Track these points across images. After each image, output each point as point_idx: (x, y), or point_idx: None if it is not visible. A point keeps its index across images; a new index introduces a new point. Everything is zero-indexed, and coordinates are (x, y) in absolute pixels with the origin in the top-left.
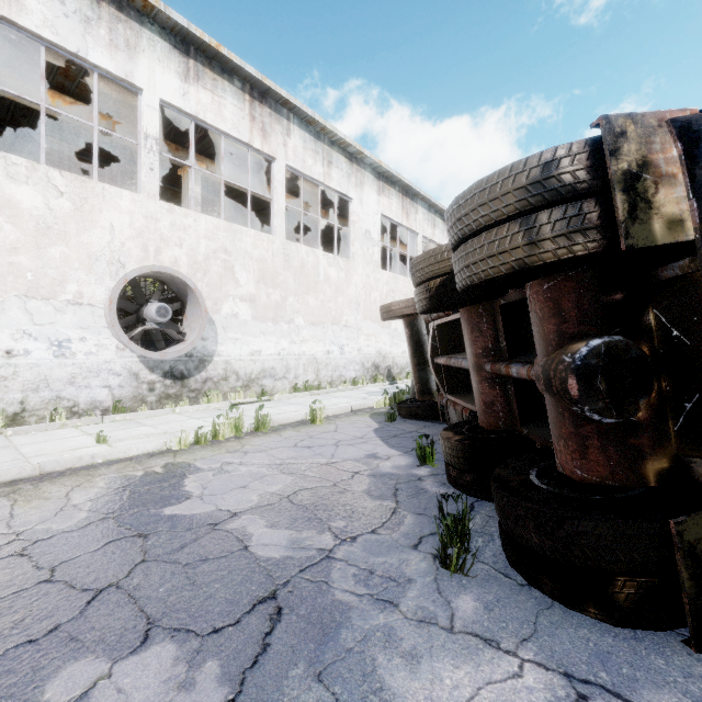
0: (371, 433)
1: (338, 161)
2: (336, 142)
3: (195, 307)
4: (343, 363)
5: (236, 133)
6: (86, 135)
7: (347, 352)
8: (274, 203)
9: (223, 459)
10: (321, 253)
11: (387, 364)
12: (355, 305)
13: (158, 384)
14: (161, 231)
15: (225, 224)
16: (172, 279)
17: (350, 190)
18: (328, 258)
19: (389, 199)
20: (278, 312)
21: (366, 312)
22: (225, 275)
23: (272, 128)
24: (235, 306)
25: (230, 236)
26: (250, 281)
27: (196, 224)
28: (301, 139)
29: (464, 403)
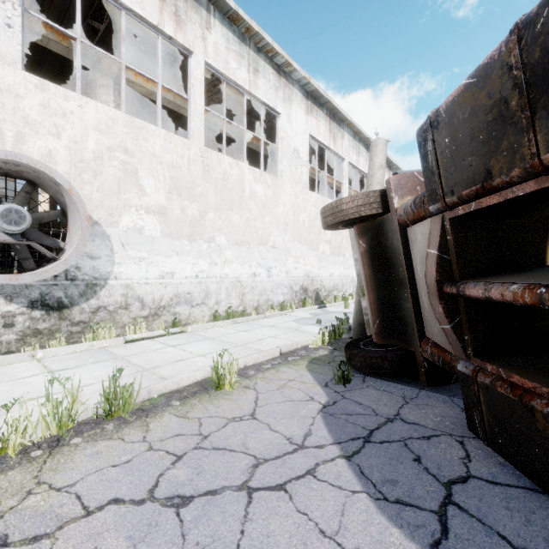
0: (318, 426)
1: (265, 71)
2: (262, 49)
3: (75, 215)
4: (271, 286)
5: (140, 9)
6: None
7: (274, 275)
8: (191, 104)
9: None
10: (247, 167)
11: (315, 287)
12: (283, 225)
13: (20, 317)
14: (26, 113)
15: (125, 117)
16: (38, 175)
17: (278, 104)
18: (254, 173)
19: (317, 120)
20: (195, 228)
21: (295, 233)
22: (125, 180)
23: (188, 16)
24: (138, 219)
25: (132, 133)
26: (159, 190)
27: (82, 111)
28: (223, 37)
29: None
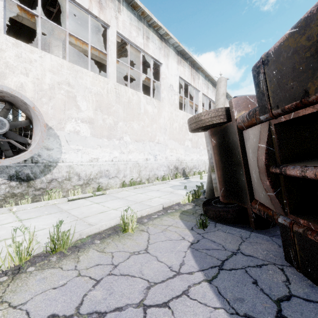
0: (189, 258)
1: (153, 38)
2: (151, 25)
3: (37, 123)
4: (156, 166)
5: None
6: None
7: (158, 159)
8: (109, 57)
9: None
10: (142, 95)
11: (183, 166)
12: (164, 130)
13: (3, 185)
14: (6, 60)
15: (68, 64)
16: (13, 98)
17: (160, 58)
18: (146, 99)
19: (184, 68)
20: (111, 131)
21: (170, 134)
22: (68, 102)
23: (107, 4)
24: (77, 125)
25: (73, 73)
26: (89, 108)
27: (42, 60)
28: (128, 17)
29: None
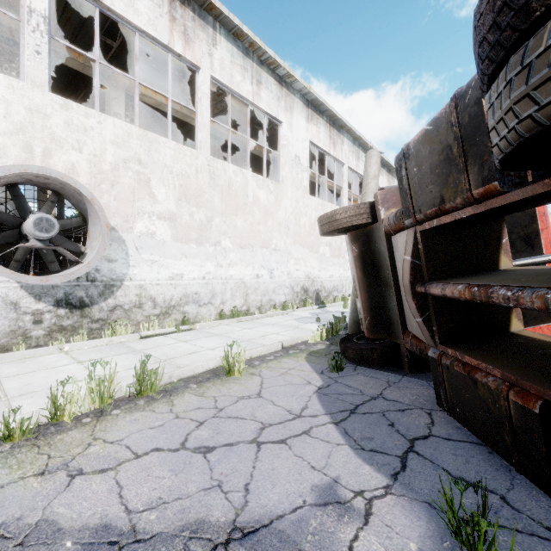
0: (314, 402)
1: (267, 82)
2: (265, 61)
3: (96, 222)
4: (273, 287)
5: (152, 31)
6: (13, 57)
7: (276, 276)
8: (198, 116)
9: (3, 508)
10: (250, 174)
11: (316, 288)
12: (285, 229)
13: (47, 314)
14: (52, 130)
15: (138, 131)
16: (63, 186)
17: (279, 113)
18: (257, 179)
19: (318, 127)
20: (202, 232)
21: (296, 236)
22: (138, 189)
23: (196, 34)
24: (151, 224)
25: (145, 145)
26: (170, 197)
27: (101, 126)
28: (228, 52)
29: (510, 376)
